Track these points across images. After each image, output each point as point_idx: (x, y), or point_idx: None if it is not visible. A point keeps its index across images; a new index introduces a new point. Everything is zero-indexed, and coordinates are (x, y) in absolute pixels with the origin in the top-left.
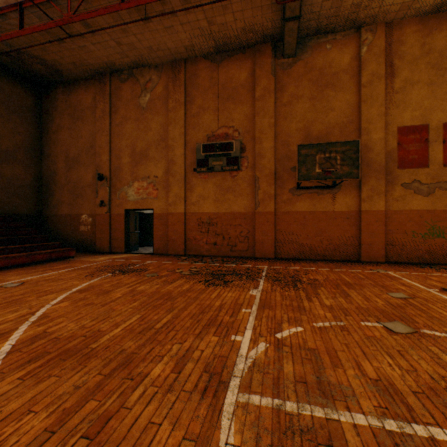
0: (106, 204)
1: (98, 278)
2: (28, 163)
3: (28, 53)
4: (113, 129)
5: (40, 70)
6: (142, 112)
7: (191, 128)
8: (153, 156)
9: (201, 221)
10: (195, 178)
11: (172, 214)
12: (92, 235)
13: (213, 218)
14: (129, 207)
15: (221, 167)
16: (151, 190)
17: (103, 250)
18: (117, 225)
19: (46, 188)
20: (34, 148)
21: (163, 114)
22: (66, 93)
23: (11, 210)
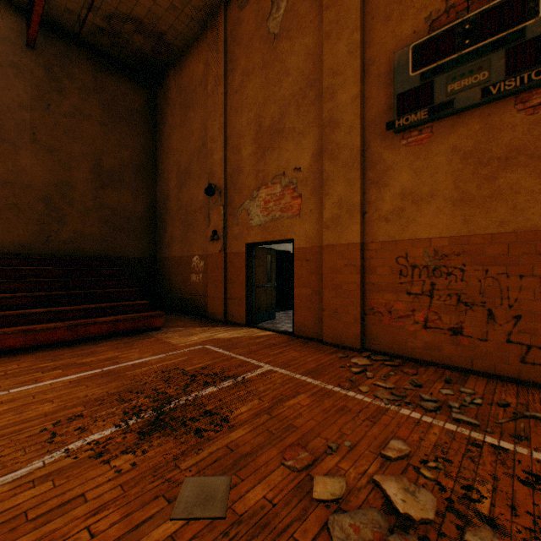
0: (219, 237)
1: (41, 459)
2: (139, 187)
3: (117, 14)
4: (229, 102)
5: (142, 46)
6: (272, 45)
7: (379, 21)
8: (291, 128)
9: (408, 264)
10: (389, 149)
11: (331, 247)
12: (204, 290)
13: (448, 253)
14: (252, 238)
15: (482, 88)
16: (287, 200)
17: (216, 316)
18: (235, 273)
19: (160, 220)
20: (146, 166)
21: (310, 27)
22: (177, 75)
23: (116, 252)
